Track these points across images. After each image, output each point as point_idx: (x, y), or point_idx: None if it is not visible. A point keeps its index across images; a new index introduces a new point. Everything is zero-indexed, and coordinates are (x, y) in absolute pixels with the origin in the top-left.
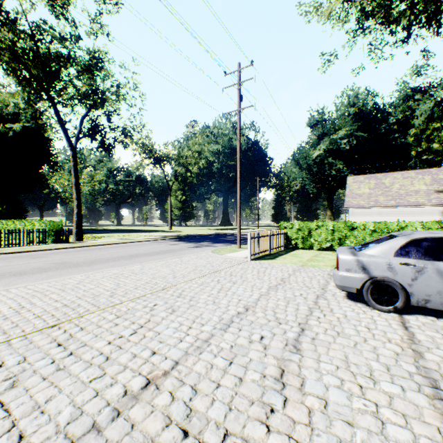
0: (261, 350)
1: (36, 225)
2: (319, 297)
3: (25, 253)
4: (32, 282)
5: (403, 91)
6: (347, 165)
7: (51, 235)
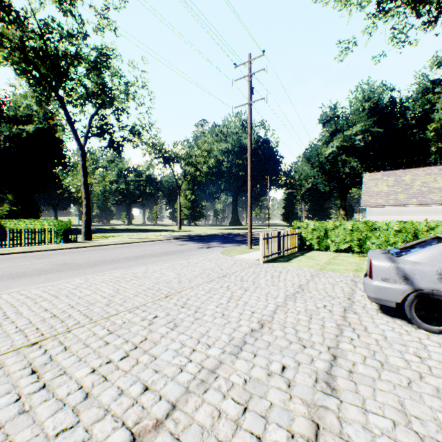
0: (285, 389)
1: (45, 224)
2: (347, 311)
3: (31, 253)
4: (27, 286)
5: (422, 84)
6: (362, 162)
7: (59, 235)
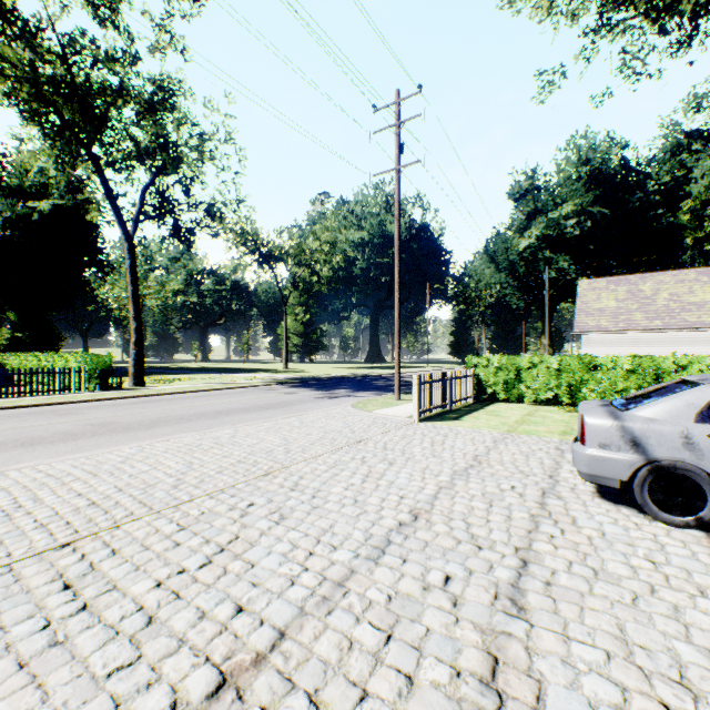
0: (448, 609)
1: (70, 361)
2: (547, 494)
3: (49, 407)
4: (47, 459)
5: (671, 138)
6: (576, 261)
7: (94, 378)
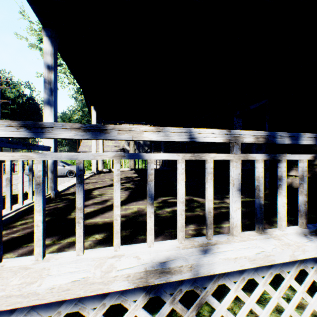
0: None
1: None
2: None
3: None
4: None
5: None
6: None
7: None
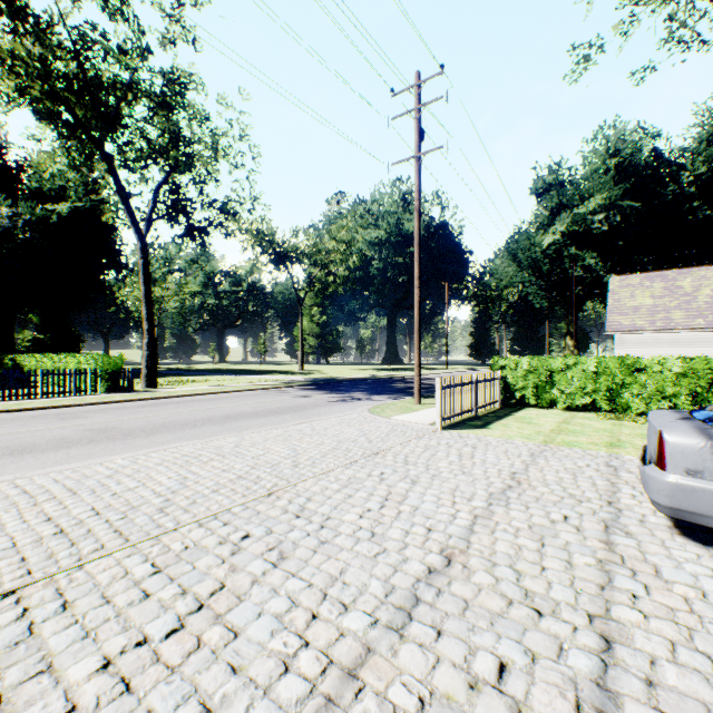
0: None
1: (82, 362)
2: (611, 529)
3: (55, 410)
4: (30, 471)
5: (707, 126)
6: (604, 258)
7: (104, 379)
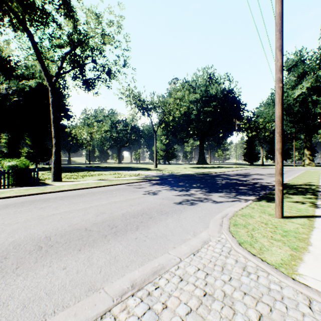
0: None
1: None
2: None
3: None
4: None
5: None
6: None
7: (15, 177)
